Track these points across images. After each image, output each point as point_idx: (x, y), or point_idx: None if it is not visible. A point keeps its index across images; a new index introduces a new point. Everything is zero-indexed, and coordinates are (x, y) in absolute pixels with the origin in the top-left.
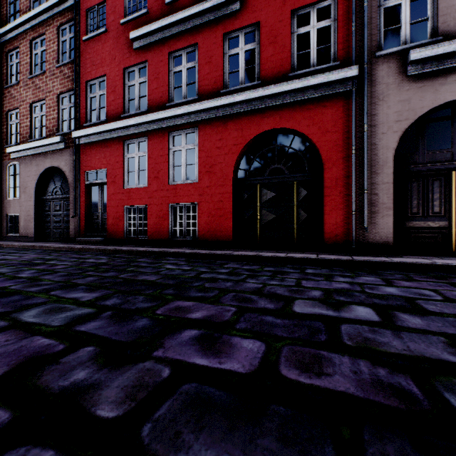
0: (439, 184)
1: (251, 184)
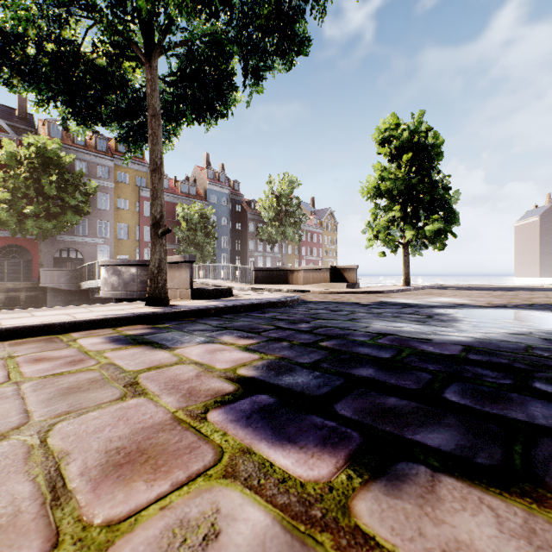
0: (65, 265)
1: (3, 260)
